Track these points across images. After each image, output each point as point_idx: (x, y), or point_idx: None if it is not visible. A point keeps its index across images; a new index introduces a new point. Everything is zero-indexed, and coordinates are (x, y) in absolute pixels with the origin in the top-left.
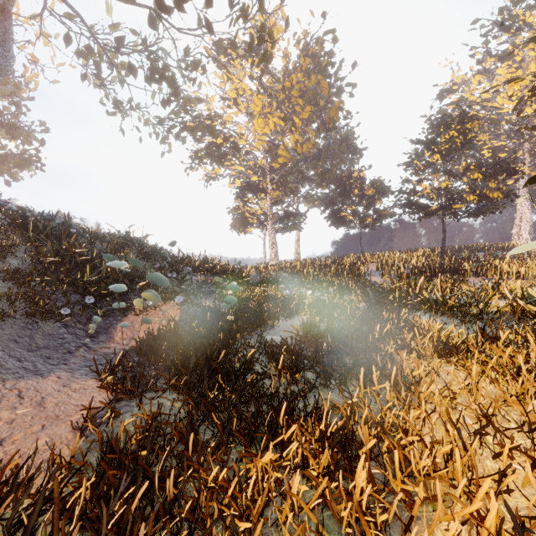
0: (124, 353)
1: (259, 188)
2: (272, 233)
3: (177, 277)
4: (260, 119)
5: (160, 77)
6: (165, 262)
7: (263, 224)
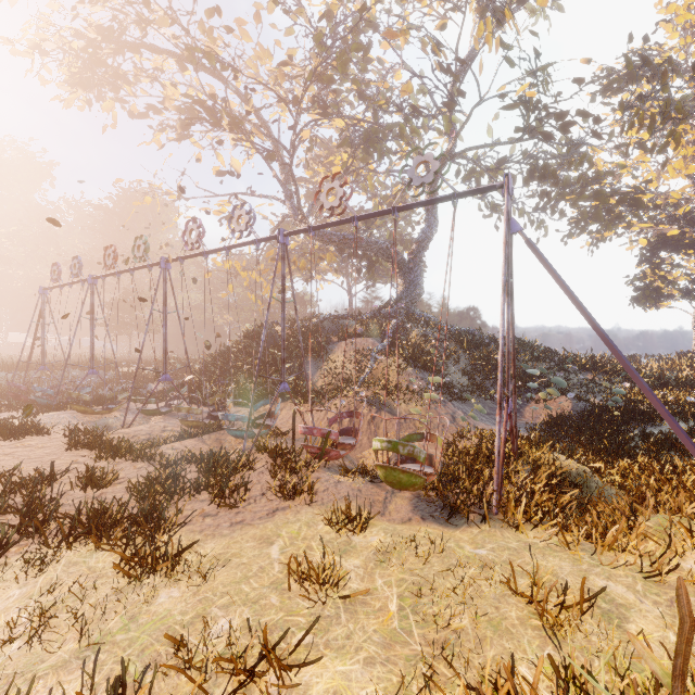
0: (535, 425)
1: (682, 243)
2: None
3: (563, 375)
4: (676, 164)
5: (539, 178)
6: (551, 362)
7: (690, 294)
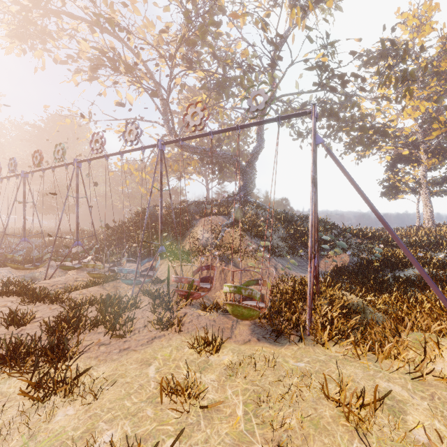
0: (327, 272)
1: (410, 159)
2: (426, 198)
3: (342, 240)
4: (408, 110)
5: (327, 115)
6: (336, 232)
7: (415, 190)
